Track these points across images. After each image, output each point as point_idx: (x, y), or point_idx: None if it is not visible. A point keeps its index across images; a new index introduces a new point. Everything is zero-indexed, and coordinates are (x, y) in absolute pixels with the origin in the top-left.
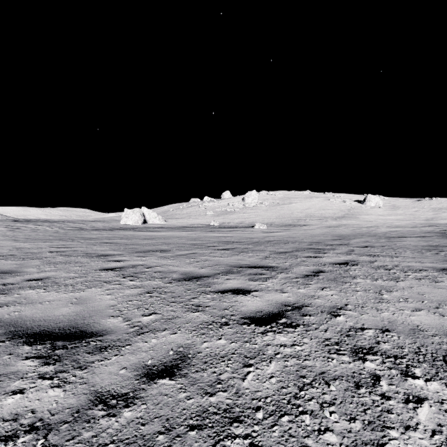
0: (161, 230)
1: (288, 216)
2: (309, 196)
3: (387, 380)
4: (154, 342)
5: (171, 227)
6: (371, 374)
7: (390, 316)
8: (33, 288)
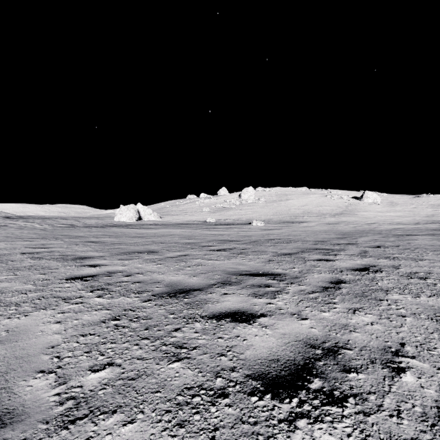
0: (155, 227)
1: (286, 212)
2: (305, 193)
3: None
4: None
5: (166, 224)
6: None
7: None
8: None
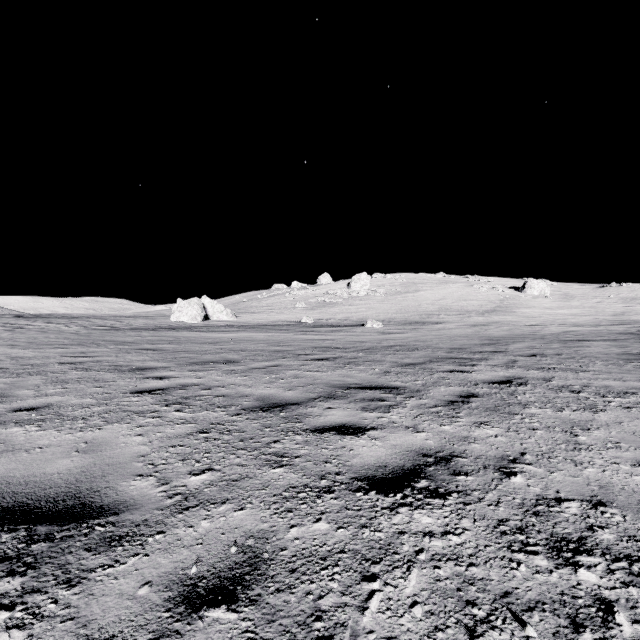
0: (230, 329)
1: (414, 309)
2: (443, 281)
3: (626, 611)
4: (204, 527)
5: (244, 325)
6: (595, 596)
7: (598, 474)
8: (21, 423)
